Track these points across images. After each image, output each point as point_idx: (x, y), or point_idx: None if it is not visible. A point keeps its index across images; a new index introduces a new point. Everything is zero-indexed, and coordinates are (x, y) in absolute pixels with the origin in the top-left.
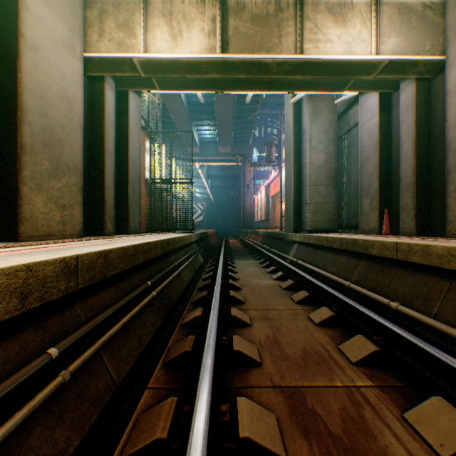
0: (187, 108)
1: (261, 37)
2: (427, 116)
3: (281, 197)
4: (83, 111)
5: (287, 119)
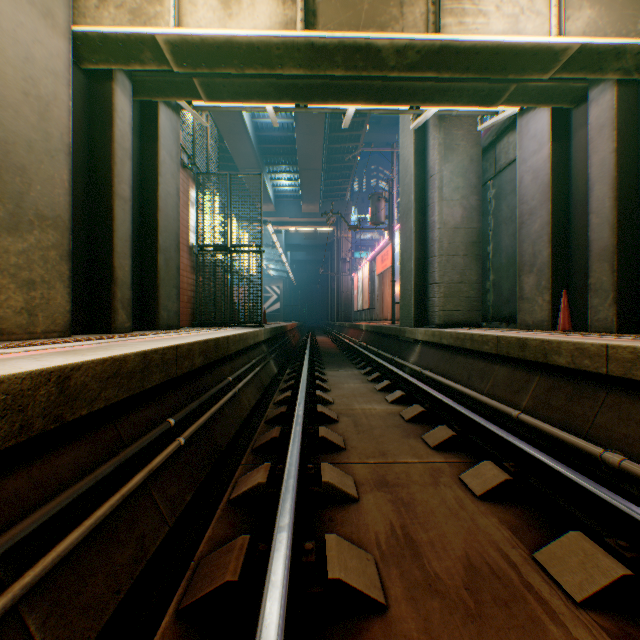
0: (255, 146)
1: (370, 5)
2: (634, 141)
3: (394, 275)
4: (70, 123)
5: (404, 156)
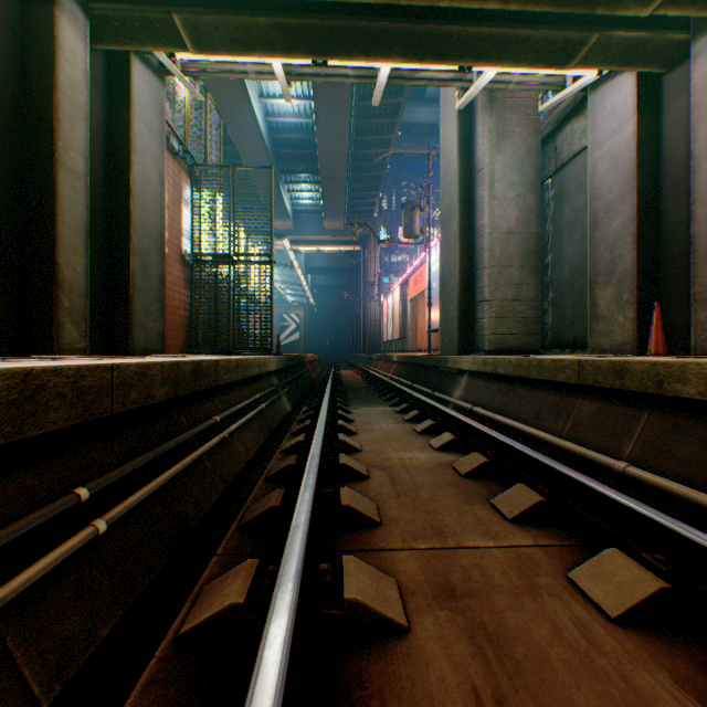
0: (270, 150)
1: None
2: None
3: (430, 298)
4: None
5: (446, 149)
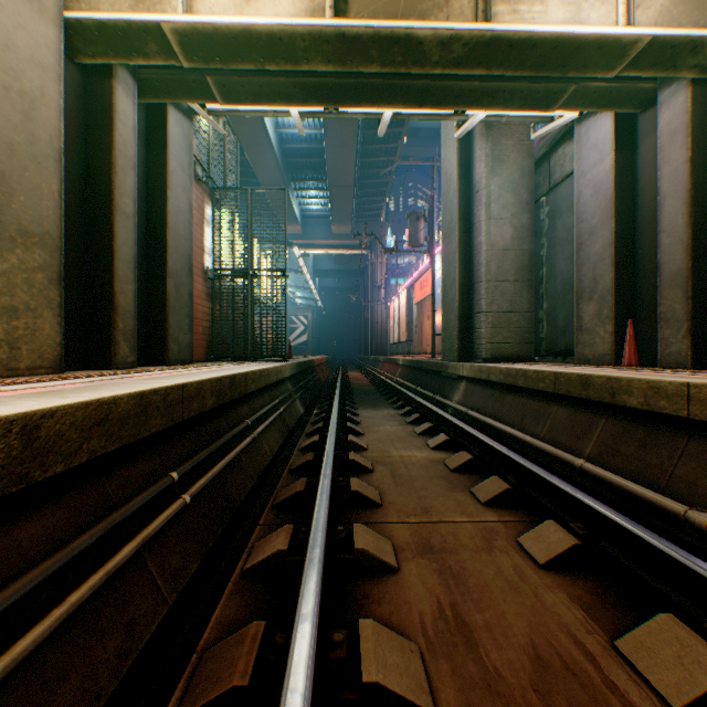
0: (280, 160)
1: None
2: None
3: (434, 304)
4: (61, 124)
5: (447, 169)
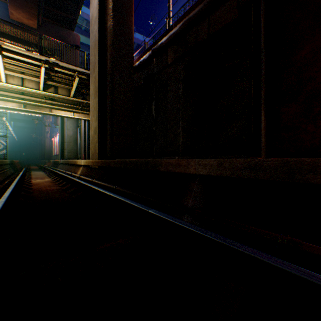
0: None
1: None
2: None
3: None
4: None
5: None
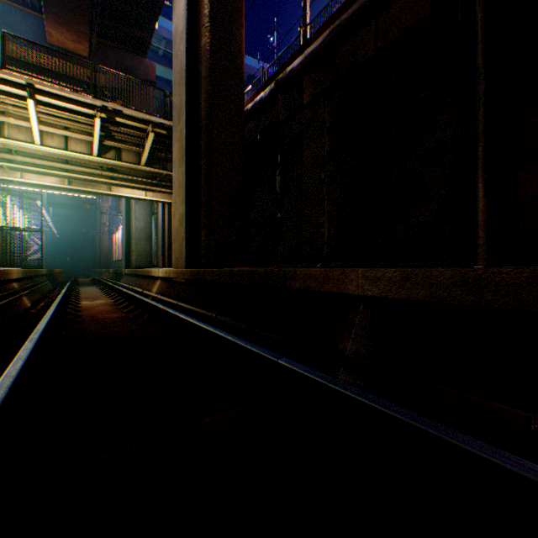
0: None
1: None
2: None
3: None
4: None
5: None
